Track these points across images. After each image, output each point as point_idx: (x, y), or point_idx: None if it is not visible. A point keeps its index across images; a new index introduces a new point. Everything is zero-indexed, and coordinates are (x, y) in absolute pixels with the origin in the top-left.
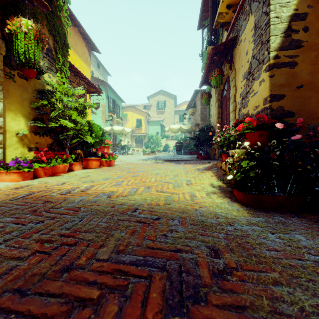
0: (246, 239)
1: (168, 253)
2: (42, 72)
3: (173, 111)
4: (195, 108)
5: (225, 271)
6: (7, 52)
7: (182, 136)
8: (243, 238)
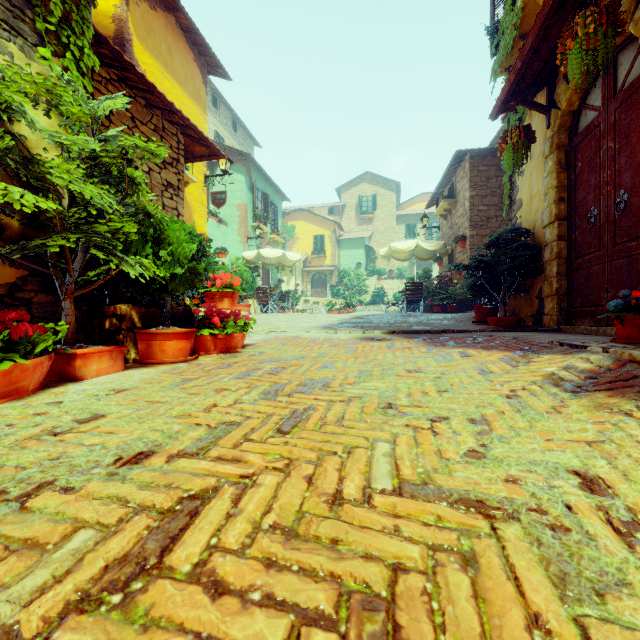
0: None
1: None
2: None
3: (392, 218)
4: (452, 199)
5: None
6: None
7: (412, 271)
8: None
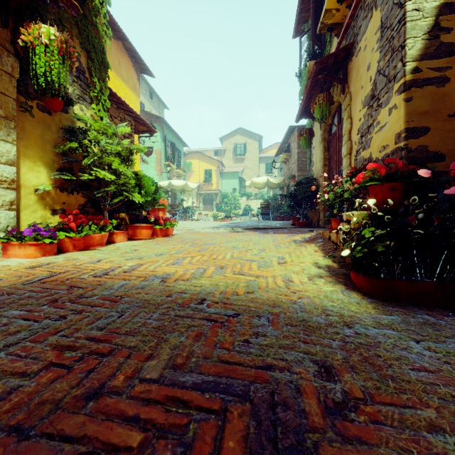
0: (376, 350)
1: (252, 371)
2: (71, 102)
3: (257, 159)
4: (289, 153)
5: (345, 404)
6: (22, 75)
7: (270, 194)
8: (370, 348)
